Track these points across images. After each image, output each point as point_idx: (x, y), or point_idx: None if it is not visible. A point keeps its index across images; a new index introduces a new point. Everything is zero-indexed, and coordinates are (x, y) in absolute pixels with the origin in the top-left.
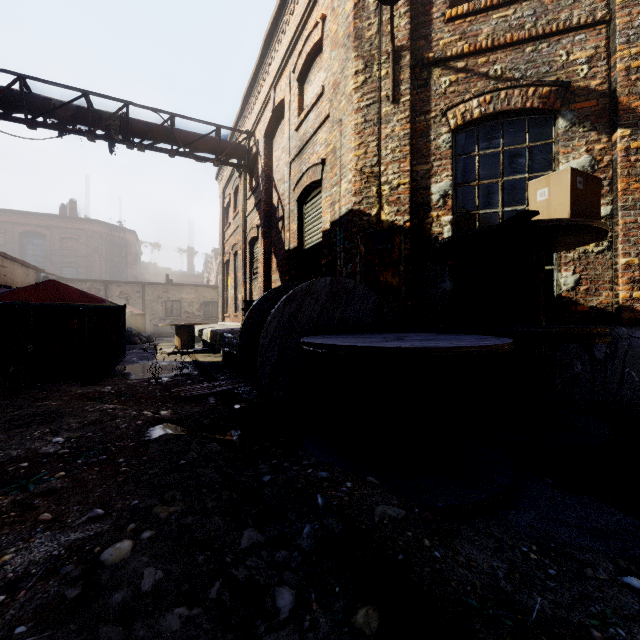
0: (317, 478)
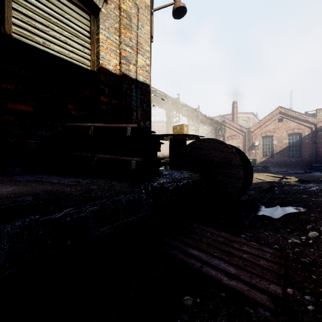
0: (256, 195)
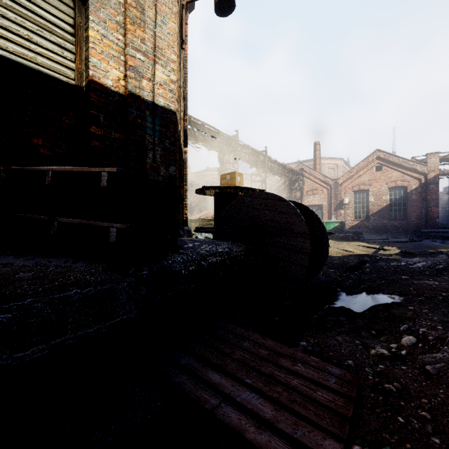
0: (337, 276)
